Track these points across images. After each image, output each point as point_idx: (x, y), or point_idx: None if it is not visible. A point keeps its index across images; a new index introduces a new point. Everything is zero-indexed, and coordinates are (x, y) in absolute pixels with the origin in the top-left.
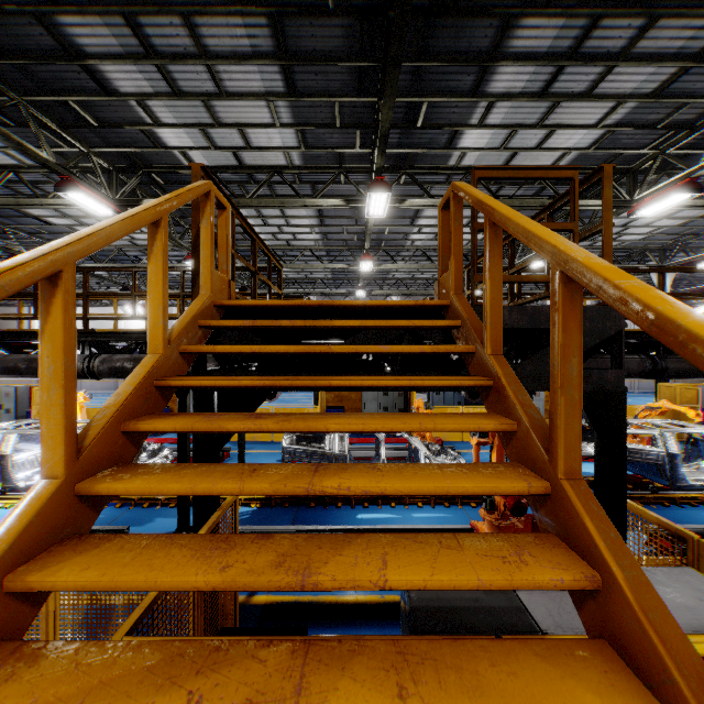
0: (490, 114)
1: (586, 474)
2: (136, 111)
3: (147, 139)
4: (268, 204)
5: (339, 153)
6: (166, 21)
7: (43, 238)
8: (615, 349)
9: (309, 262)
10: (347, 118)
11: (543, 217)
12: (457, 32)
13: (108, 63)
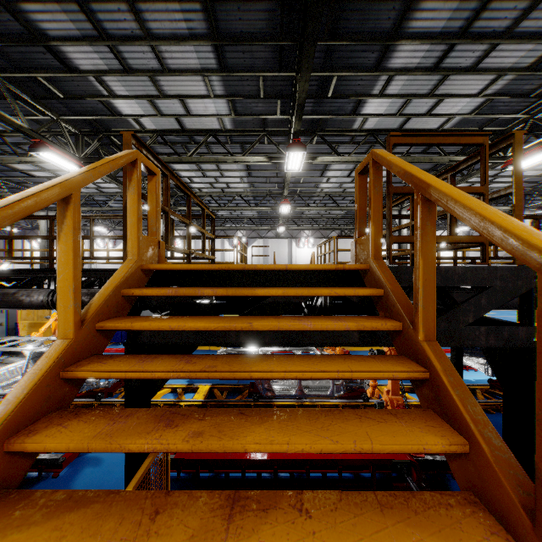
0: (389, 86)
1: (466, 382)
2: (95, 85)
3: (106, 108)
4: (205, 160)
5: (263, 119)
6: (114, 7)
7: (29, 187)
8: (524, 306)
9: (240, 205)
10: (269, 90)
11: (446, 177)
12: (364, 15)
13: (68, 44)
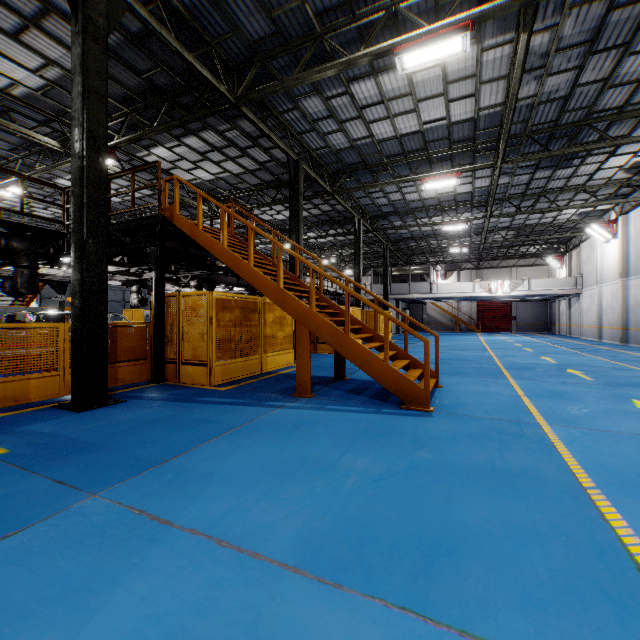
0: (176, 148)
1: None
2: None
3: None
4: None
5: (68, 111)
6: None
7: None
8: None
9: None
10: None
11: None
12: None
13: None
